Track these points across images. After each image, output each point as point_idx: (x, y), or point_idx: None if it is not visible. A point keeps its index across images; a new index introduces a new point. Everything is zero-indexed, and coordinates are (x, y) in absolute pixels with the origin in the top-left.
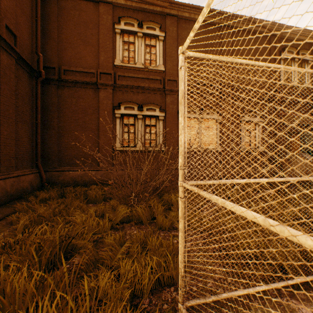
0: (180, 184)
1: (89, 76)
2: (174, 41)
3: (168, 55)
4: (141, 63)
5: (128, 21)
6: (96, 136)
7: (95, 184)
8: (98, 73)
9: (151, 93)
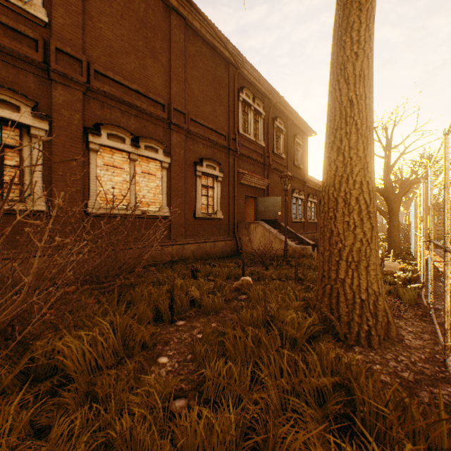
0: None
1: None
2: None
3: None
4: None
5: None
6: None
7: None
8: None
9: (4, 60)
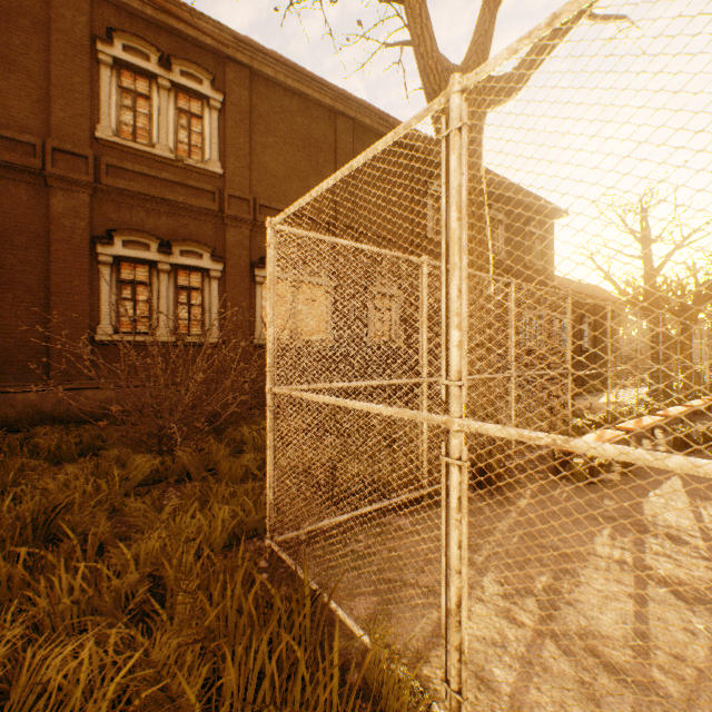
0: (269, 390)
1: (17, 149)
2: (244, 118)
3: (231, 145)
4: (168, 148)
5: (135, 45)
6: (41, 304)
7: (40, 424)
8: (48, 147)
9: (192, 217)
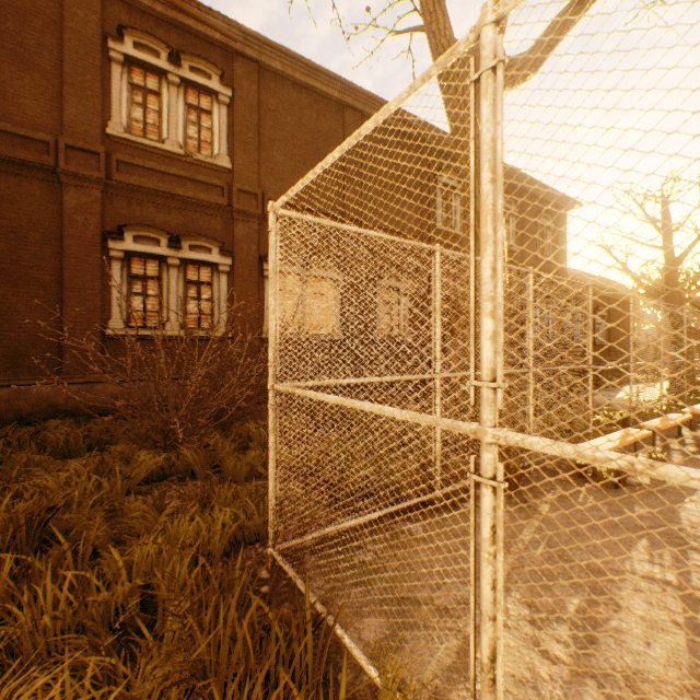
0: (271, 387)
1: (31, 146)
2: (252, 113)
3: (240, 139)
4: (177, 144)
5: (145, 42)
6: (54, 299)
7: (52, 417)
8: (61, 145)
9: (201, 212)
